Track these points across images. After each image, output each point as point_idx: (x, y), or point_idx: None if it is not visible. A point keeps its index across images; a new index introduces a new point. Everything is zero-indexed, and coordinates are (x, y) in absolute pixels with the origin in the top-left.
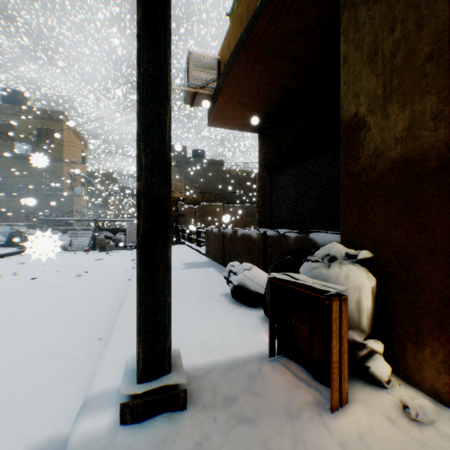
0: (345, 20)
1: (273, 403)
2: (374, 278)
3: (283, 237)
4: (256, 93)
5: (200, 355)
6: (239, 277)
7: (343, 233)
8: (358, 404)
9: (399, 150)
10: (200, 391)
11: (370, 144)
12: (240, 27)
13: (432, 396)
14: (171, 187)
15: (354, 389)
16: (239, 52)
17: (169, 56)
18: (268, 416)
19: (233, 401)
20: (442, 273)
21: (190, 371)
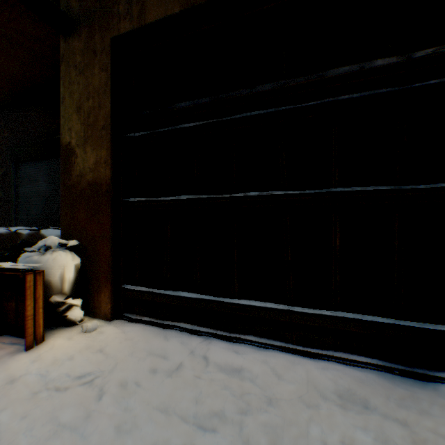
0: (64, 70)
1: None
2: (79, 258)
3: (17, 234)
4: None
5: None
6: None
7: (63, 228)
8: (52, 339)
9: (92, 176)
10: None
11: (78, 167)
12: None
13: (105, 319)
14: None
15: (54, 333)
16: None
17: None
18: None
19: None
20: (109, 249)
21: None
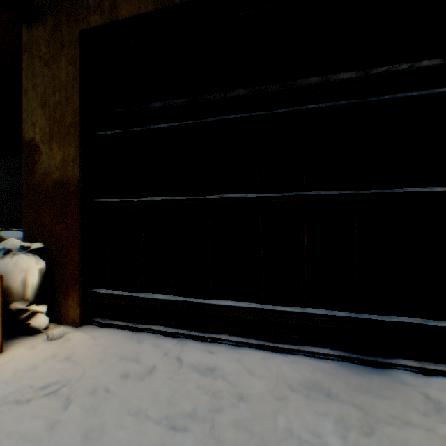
0: (27, 60)
1: None
2: (45, 262)
3: None
4: None
5: None
6: None
7: (26, 230)
8: (12, 349)
9: (59, 174)
10: None
11: (43, 165)
12: None
13: (74, 325)
14: None
15: (15, 343)
16: None
17: None
18: None
19: None
20: (77, 251)
21: None
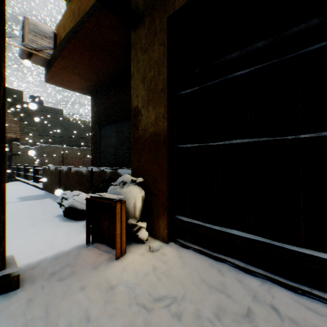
0: (133, 54)
1: (84, 266)
2: (144, 191)
3: (103, 172)
4: (88, 69)
5: (33, 257)
6: (70, 201)
7: (132, 169)
8: (130, 253)
9: (153, 129)
10: (31, 276)
11: (143, 123)
12: (74, 18)
13: (163, 241)
14: (6, 139)
15: (130, 247)
16: (72, 38)
17: (4, 48)
18: (80, 272)
19: (57, 273)
20: (165, 185)
21: (24, 268)
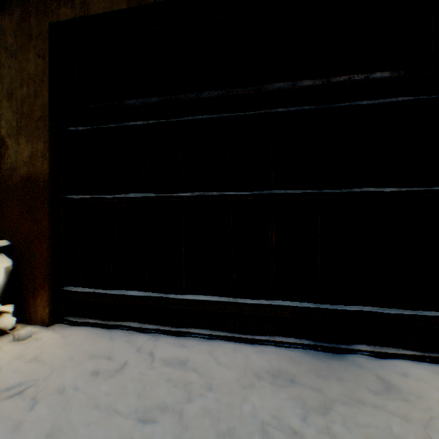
0: None
1: None
2: (12, 260)
3: None
4: None
5: None
6: None
7: None
8: None
9: (27, 170)
10: None
11: (10, 160)
12: None
13: (43, 324)
14: None
15: None
16: None
17: None
18: None
19: None
20: (47, 249)
21: None
